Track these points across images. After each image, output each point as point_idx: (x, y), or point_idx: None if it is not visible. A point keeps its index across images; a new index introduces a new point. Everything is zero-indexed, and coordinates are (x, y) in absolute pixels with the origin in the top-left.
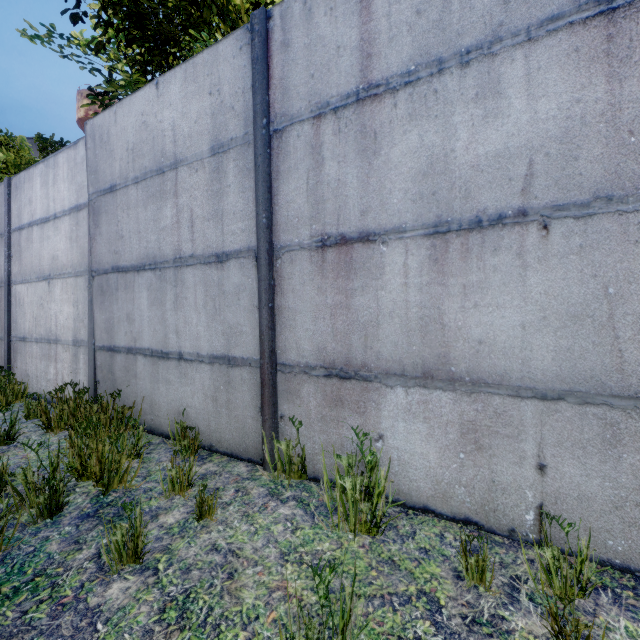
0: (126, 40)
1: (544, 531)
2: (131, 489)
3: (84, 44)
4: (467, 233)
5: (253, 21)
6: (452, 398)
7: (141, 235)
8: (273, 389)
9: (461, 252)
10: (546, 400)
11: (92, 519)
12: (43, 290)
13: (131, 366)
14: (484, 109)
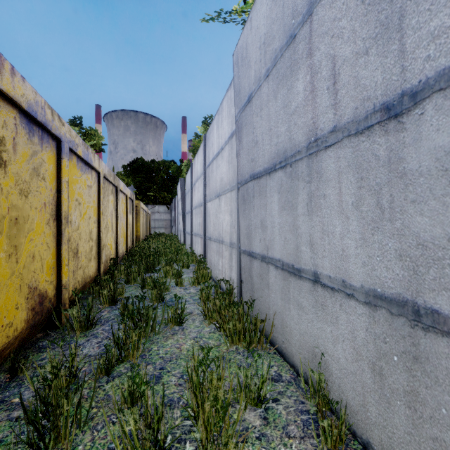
0: None
1: None
2: None
3: (240, 11)
4: None
5: None
6: None
7: (271, 132)
8: None
9: None
10: None
11: None
12: (217, 204)
13: (264, 275)
14: None
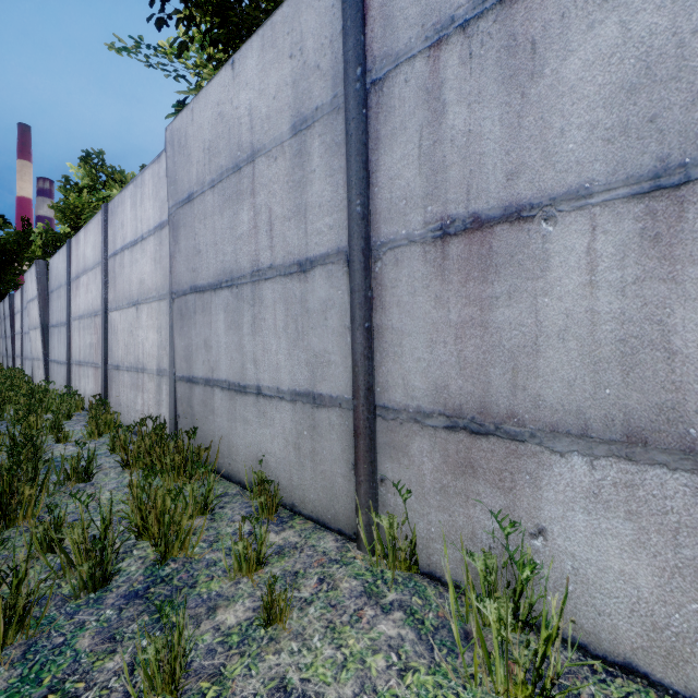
0: (210, 38)
1: None
2: (193, 559)
3: (171, 53)
4: None
5: None
6: (690, 484)
7: (217, 247)
8: (370, 441)
9: None
10: None
11: (139, 601)
12: (132, 316)
13: (209, 400)
14: None
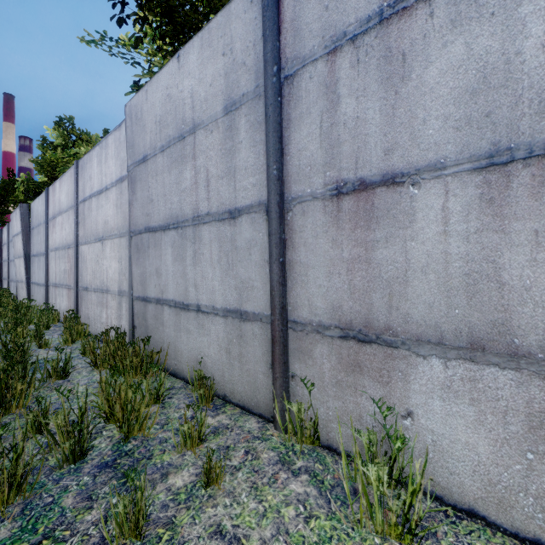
0: (159, 33)
1: None
2: (149, 438)
3: (128, 44)
4: (542, 160)
5: None
6: (514, 379)
7: (166, 198)
8: (284, 347)
9: (531, 187)
10: None
11: (109, 470)
12: (98, 249)
13: (159, 315)
14: None
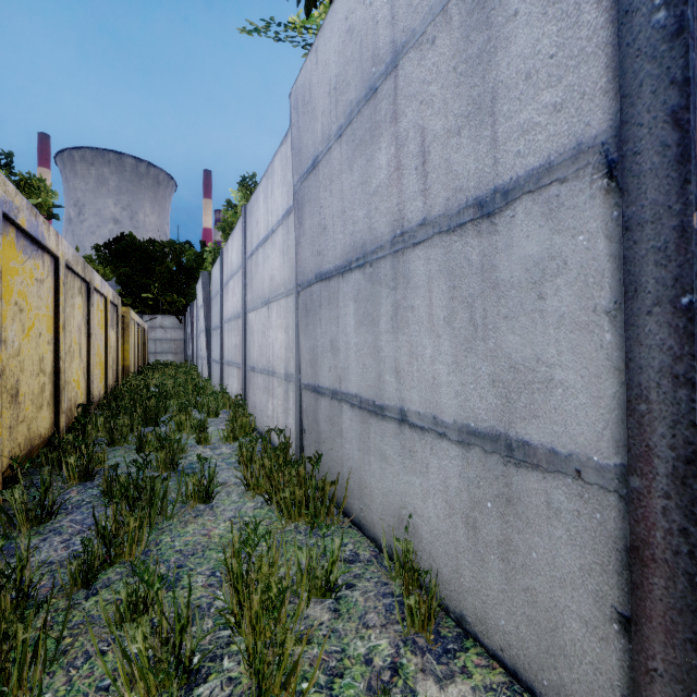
0: None
1: None
2: None
3: (300, 26)
4: None
5: None
6: None
7: (346, 216)
8: (694, 591)
9: None
10: None
11: None
12: (264, 316)
13: (335, 418)
14: None
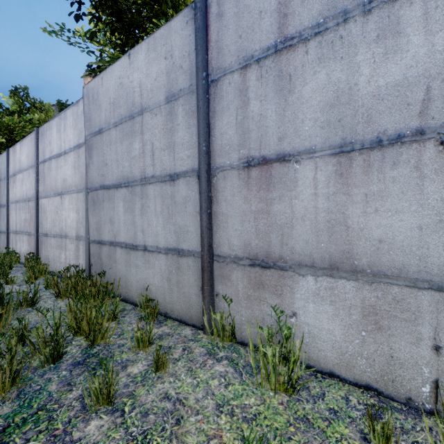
0: (110, 30)
1: (443, 406)
2: (109, 344)
3: (83, 35)
4: (369, 151)
5: (196, 0)
6: (355, 286)
7: (119, 163)
8: (210, 274)
9: (363, 167)
10: (442, 291)
11: (81, 366)
12: (58, 202)
13: (112, 254)
14: (384, 47)
